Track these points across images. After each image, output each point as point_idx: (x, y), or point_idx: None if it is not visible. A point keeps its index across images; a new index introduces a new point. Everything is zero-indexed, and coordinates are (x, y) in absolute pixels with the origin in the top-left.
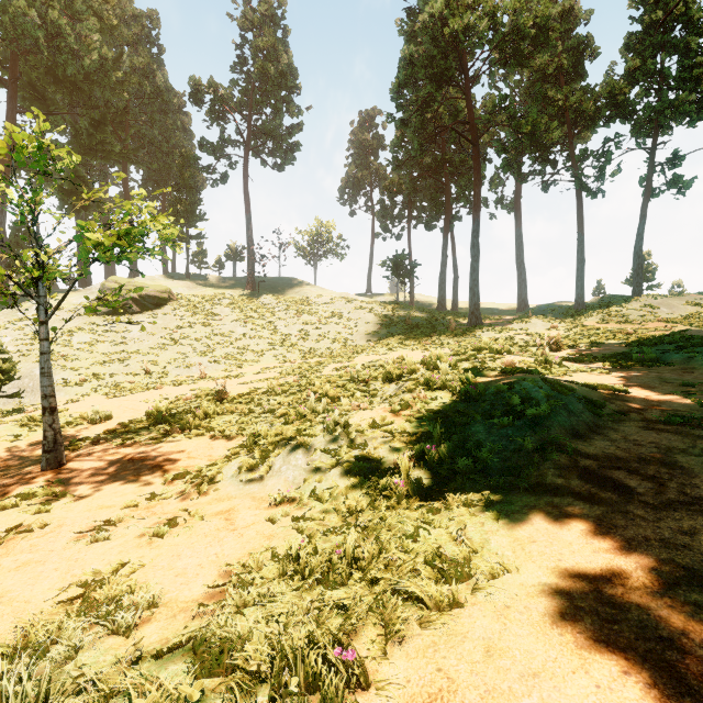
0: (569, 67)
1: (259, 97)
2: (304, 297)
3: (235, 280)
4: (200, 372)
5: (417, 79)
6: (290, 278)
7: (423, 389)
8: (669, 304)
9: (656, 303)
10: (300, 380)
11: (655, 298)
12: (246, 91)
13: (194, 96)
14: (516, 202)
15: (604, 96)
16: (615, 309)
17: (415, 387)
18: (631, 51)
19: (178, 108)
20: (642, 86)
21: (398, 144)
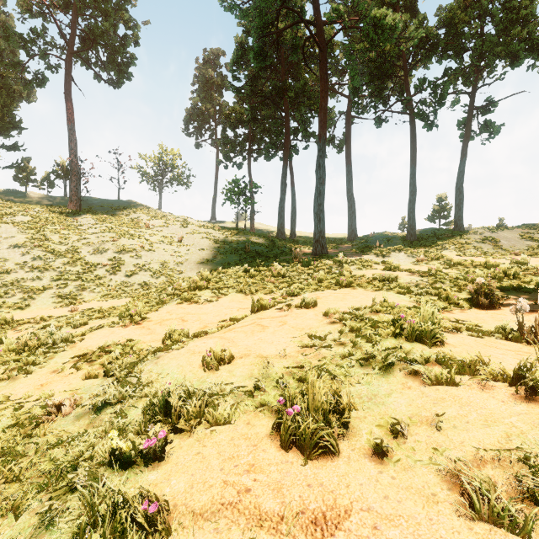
0: None
1: None
2: (135, 219)
3: (63, 199)
4: None
5: None
6: (128, 201)
7: None
8: (506, 237)
9: (495, 235)
10: None
11: (492, 230)
12: None
13: None
14: (347, 141)
15: (446, 21)
16: (462, 240)
17: None
18: None
19: None
20: (470, 26)
21: (237, 60)
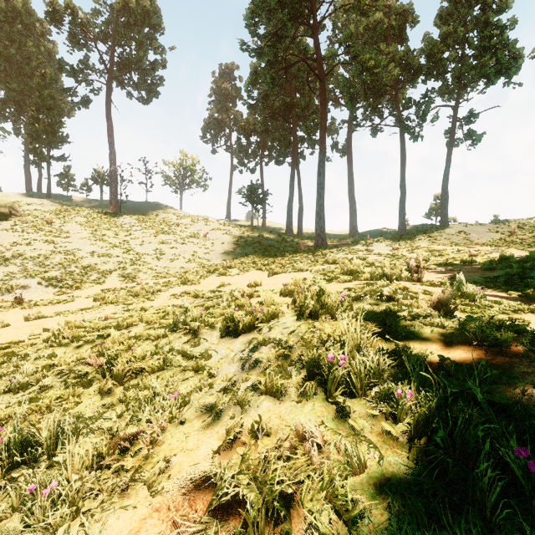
0: (396, 29)
1: (122, 27)
2: (166, 218)
3: (101, 202)
4: (15, 297)
5: (271, 4)
6: (155, 202)
7: (303, 384)
8: (477, 231)
9: (467, 230)
10: (114, 315)
11: (465, 225)
12: (110, 23)
13: (51, 15)
14: (348, 147)
15: (426, 52)
16: (437, 234)
17: (284, 375)
18: (442, 22)
19: (42, 34)
20: (451, 51)
21: (252, 83)
